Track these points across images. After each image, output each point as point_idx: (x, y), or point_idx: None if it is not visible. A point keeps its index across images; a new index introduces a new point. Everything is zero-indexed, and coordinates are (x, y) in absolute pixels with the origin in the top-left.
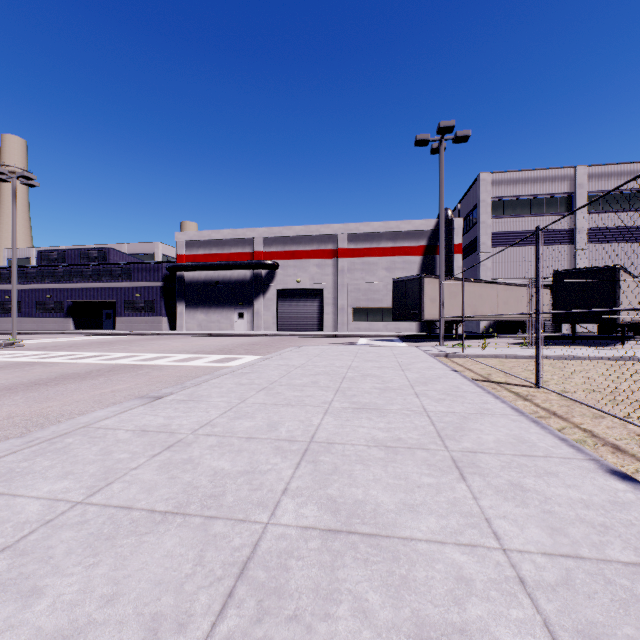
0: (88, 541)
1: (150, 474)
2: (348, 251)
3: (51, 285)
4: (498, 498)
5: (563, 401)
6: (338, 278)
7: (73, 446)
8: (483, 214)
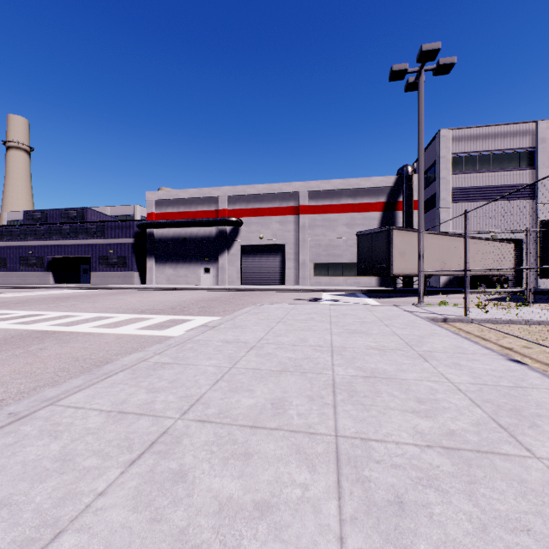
0: None
1: None
2: (309, 208)
3: (33, 242)
4: None
5: None
6: (299, 234)
7: None
8: (443, 170)
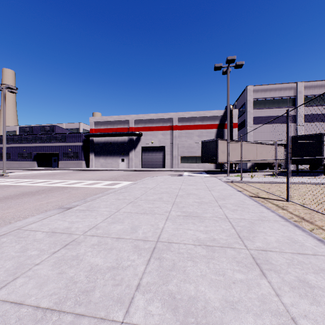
0: None
1: (46, 269)
2: (178, 127)
3: (25, 144)
4: (294, 295)
5: (305, 210)
6: (173, 141)
7: (4, 244)
8: (248, 107)
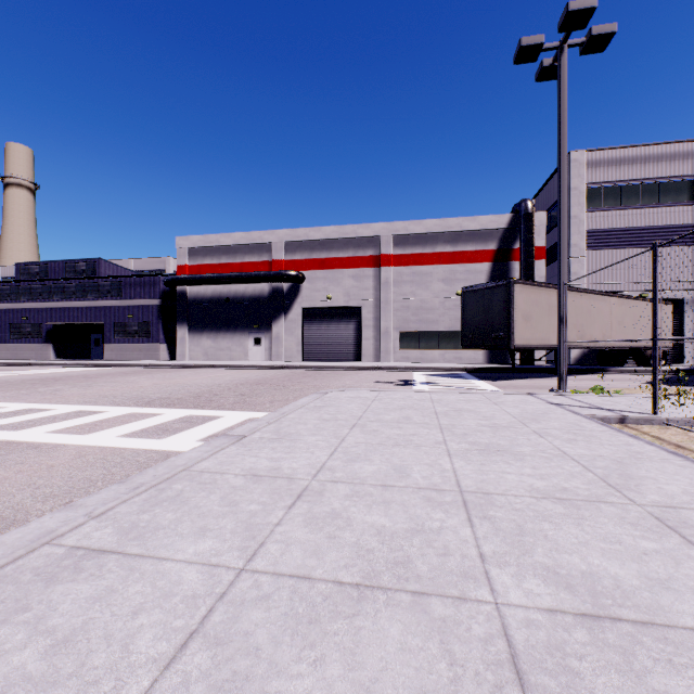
0: None
1: None
2: (393, 258)
3: (27, 304)
4: None
5: None
6: (380, 293)
7: None
8: (574, 206)
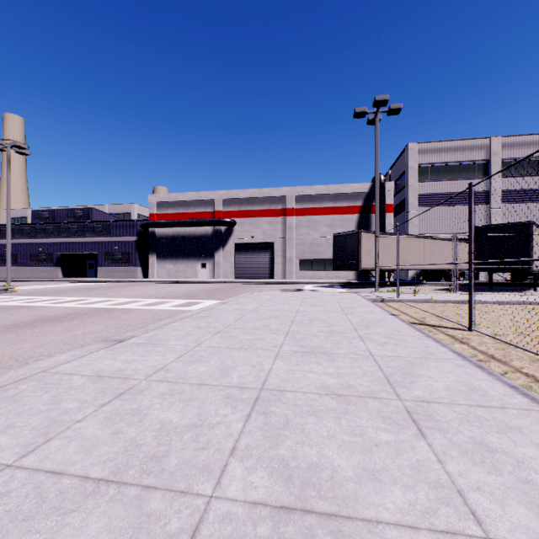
0: (1, 523)
1: (94, 428)
2: (295, 210)
3: (43, 240)
4: (465, 461)
5: (497, 344)
6: (286, 233)
7: (25, 393)
8: (411, 178)
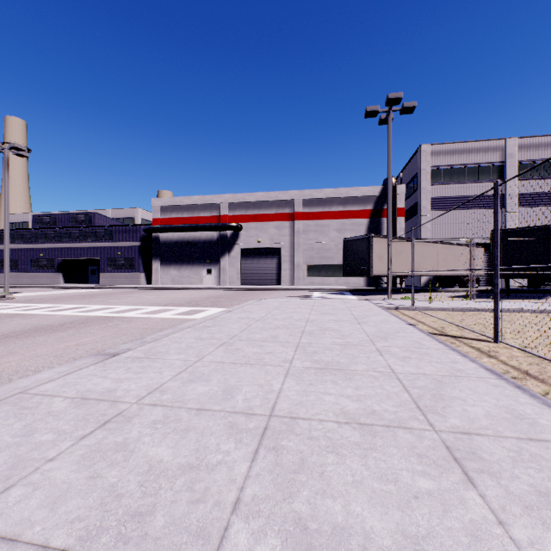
0: None
1: (67, 470)
2: (303, 214)
3: (44, 245)
4: (533, 523)
5: (529, 358)
6: (294, 238)
7: None
8: (423, 181)
